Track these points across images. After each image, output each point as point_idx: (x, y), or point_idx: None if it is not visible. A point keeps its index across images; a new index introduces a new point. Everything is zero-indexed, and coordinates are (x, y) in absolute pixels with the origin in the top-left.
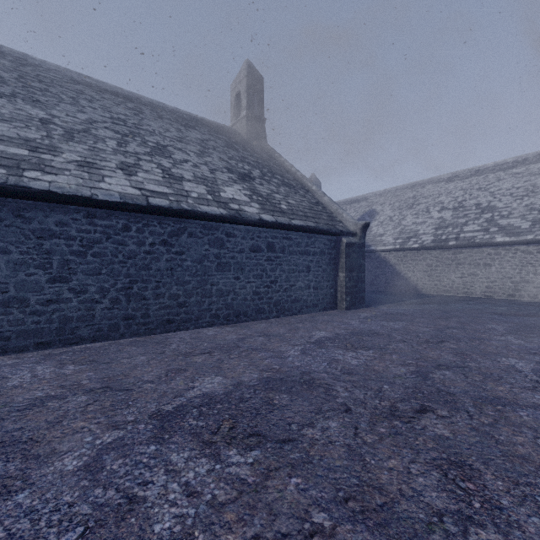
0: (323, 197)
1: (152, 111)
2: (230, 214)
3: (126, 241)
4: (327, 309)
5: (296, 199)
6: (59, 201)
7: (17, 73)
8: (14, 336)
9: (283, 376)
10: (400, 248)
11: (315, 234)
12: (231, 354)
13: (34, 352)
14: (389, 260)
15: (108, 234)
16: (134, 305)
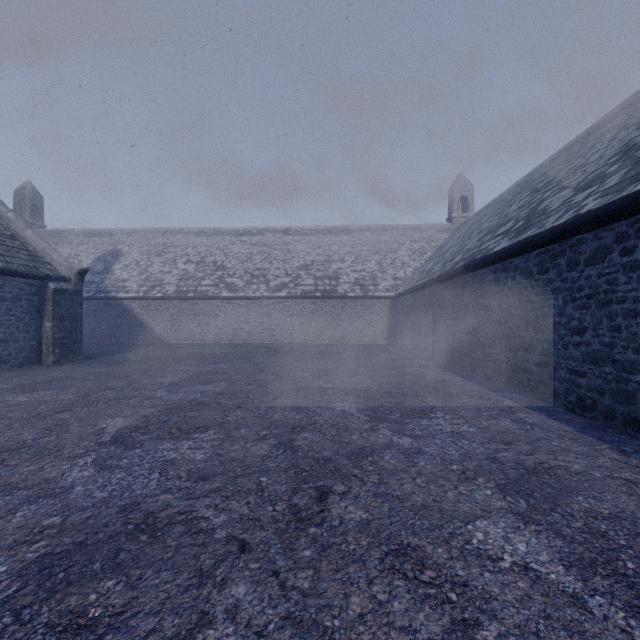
0: (25, 230)
1: None
2: None
3: None
4: (26, 364)
5: None
6: None
7: None
8: None
9: None
10: (144, 296)
11: (4, 275)
12: None
13: None
14: (132, 309)
15: None
16: None
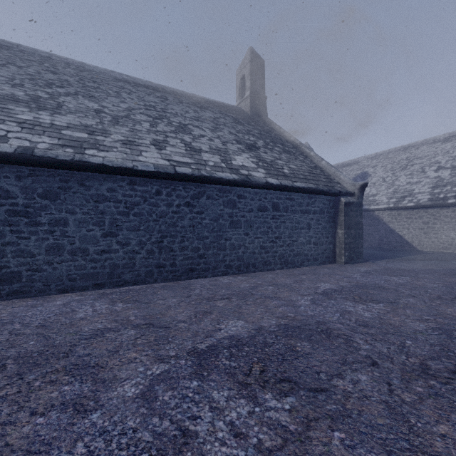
0: (321, 162)
1: (174, 98)
2: (241, 179)
3: (159, 203)
4: (326, 262)
5: (296, 164)
6: (110, 172)
7: (78, 77)
8: (79, 278)
9: (300, 324)
10: (394, 207)
11: (315, 194)
12: (247, 301)
13: (92, 291)
14: (382, 218)
15: (145, 197)
16: (164, 256)
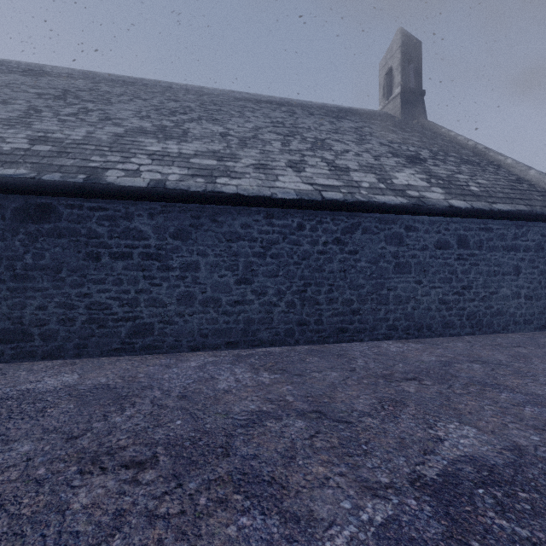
0: (527, 171)
1: (303, 110)
2: (412, 203)
3: (301, 241)
4: None
5: (487, 178)
6: (244, 203)
7: (199, 102)
8: (210, 334)
9: None
10: None
11: (526, 221)
12: (452, 387)
13: (225, 350)
14: None
15: (284, 234)
16: (308, 310)
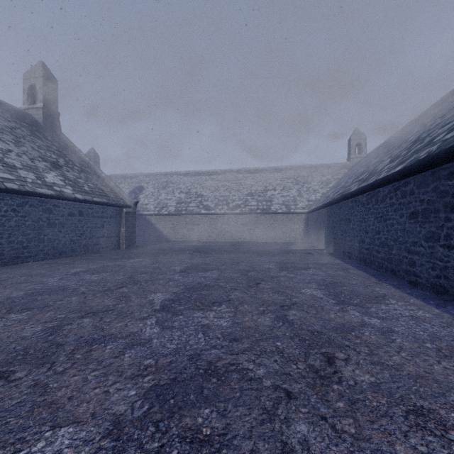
0: (110, 182)
1: None
2: (57, 194)
3: None
4: (114, 249)
5: (93, 183)
6: None
7: None
8: None
9: (107, 265)
10: (157, 213)
11: (107, 206)
12: (75, 265)
13: None
14: (151, 220)
15: None
16: None
